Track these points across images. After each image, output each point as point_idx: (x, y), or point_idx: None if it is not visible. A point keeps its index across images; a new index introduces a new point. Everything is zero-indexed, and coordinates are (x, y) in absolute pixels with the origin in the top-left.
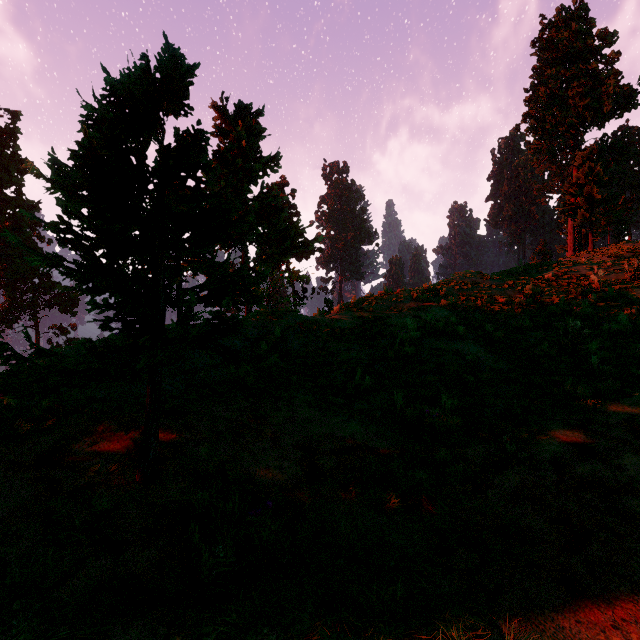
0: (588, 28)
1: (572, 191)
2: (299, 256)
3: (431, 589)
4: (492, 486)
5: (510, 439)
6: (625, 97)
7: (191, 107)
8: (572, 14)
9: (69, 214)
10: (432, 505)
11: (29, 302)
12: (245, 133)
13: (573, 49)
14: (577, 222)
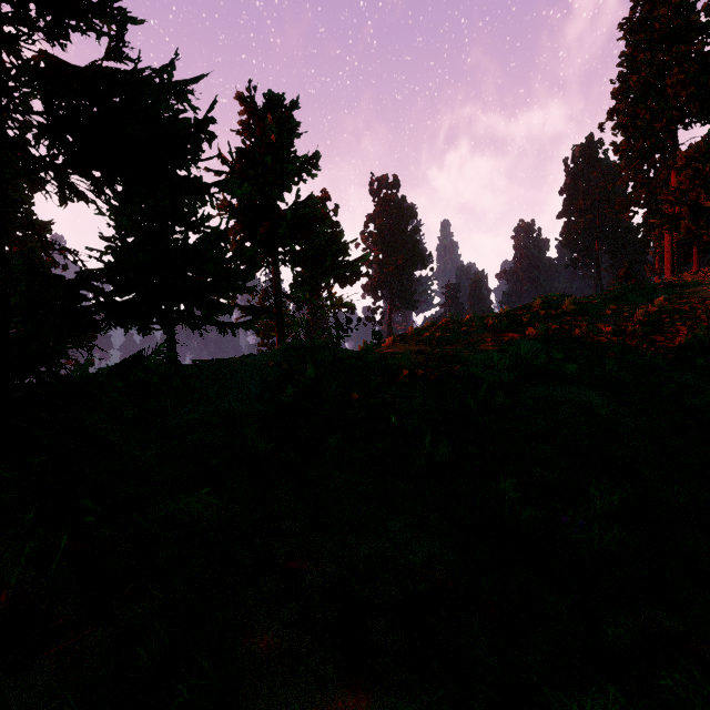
0: (692, 2)
1: (673, 199)
2: (343, 281)
3: None
4: None
5: None
6: None
7: None
8: None
9: None
10: None
11: None
12: (276, 128)
13: (673, 28)
14: (679, 236)
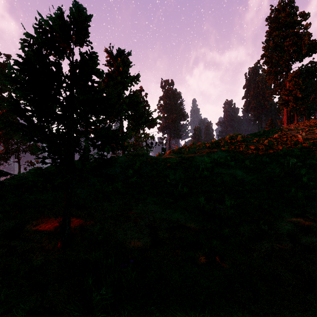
0: (294, 11)
1: (286, 93)
2: (149, 126)
3: (226, 315)
4: (255, 249)
5: (263, 222)
6: (313, 46)
7: (89, 40)
8: (286, 4)
9: (20, 98)
10: (223, 261)
11: (15, 149)
12: (122, 64)
13: (287, 22)
14: (289, 109)
